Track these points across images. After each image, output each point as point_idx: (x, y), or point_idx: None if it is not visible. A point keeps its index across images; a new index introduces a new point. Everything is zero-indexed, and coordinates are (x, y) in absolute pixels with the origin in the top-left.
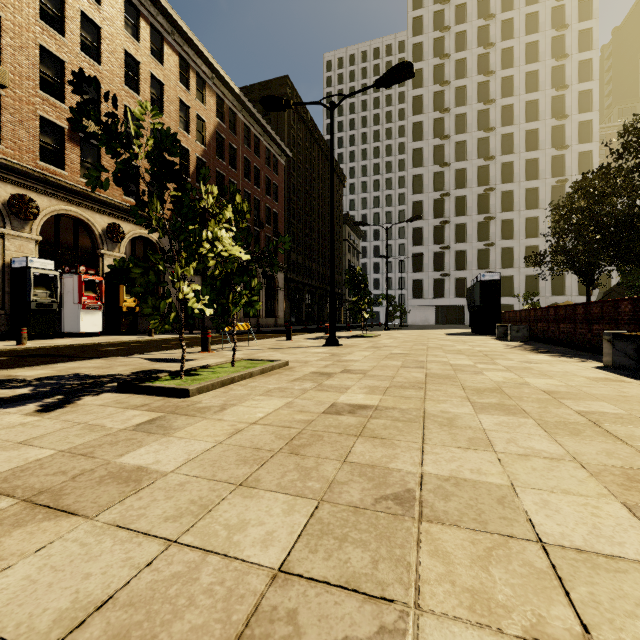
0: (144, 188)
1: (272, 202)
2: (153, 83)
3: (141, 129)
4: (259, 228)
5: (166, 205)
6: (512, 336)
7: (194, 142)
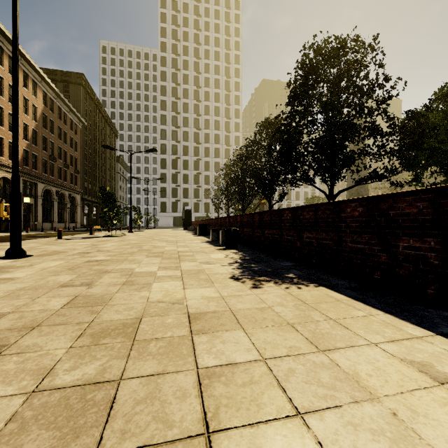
0: (5, 149)
1: (74, 152)
2: (9, 88)
3: (4, 116)
4: (66, 168)
5: None
6: (190, 229)
7: (31, 120)
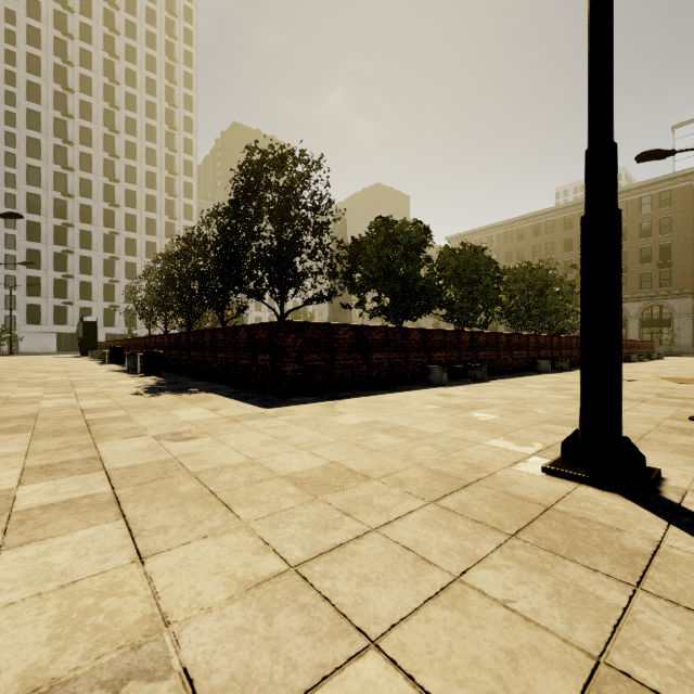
0: None
1: None
2: None
3: None
4: None
5: None
6: (94, 356)
7: None
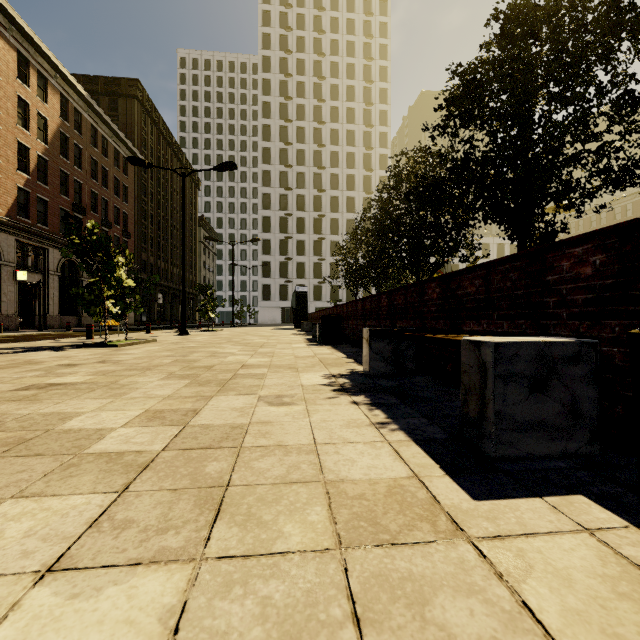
0: None
1: (121, 203)
2: None
3: None
4: (107, 228)
5: (3, 202)
6: (304, 328)
7: (35, 140)
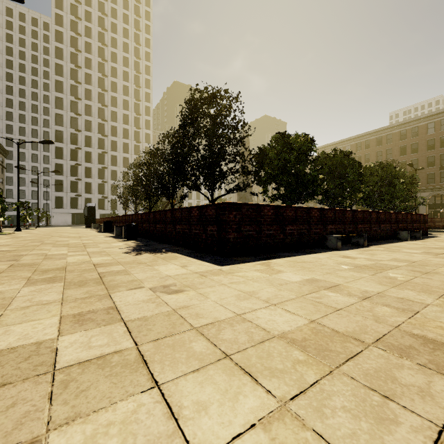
0: None
1: None
2: None
3: None
4: None
5: None
6: (94, 227)
7: None
